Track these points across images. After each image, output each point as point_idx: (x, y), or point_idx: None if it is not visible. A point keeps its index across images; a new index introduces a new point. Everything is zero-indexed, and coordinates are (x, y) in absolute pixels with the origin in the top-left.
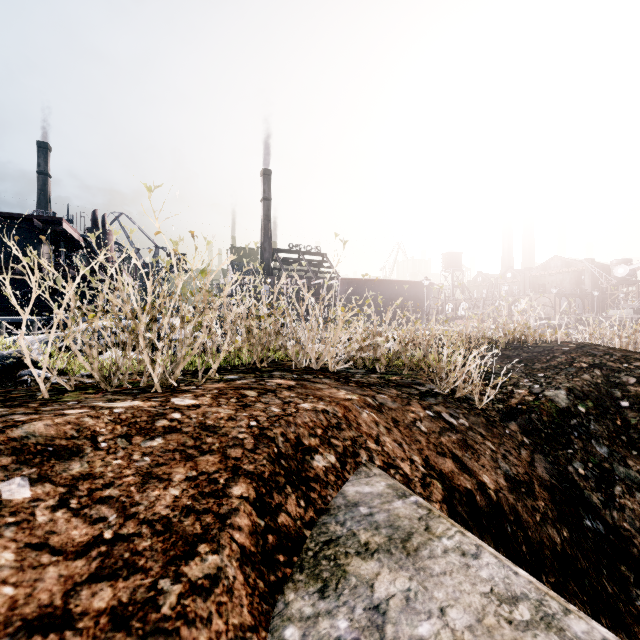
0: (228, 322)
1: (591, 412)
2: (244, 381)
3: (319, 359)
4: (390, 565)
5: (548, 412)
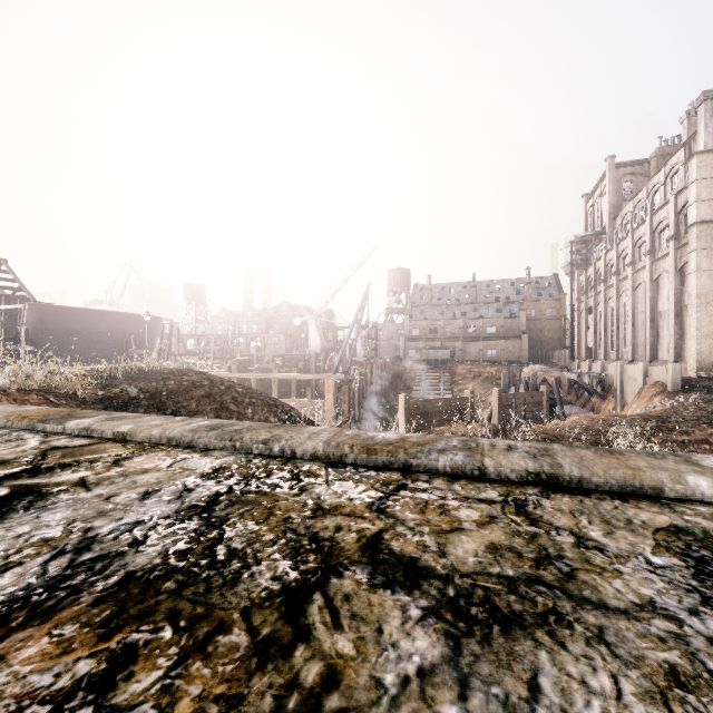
0: None
1: (146, 397)
2: None
3: None
4: None
5: (124, 399)
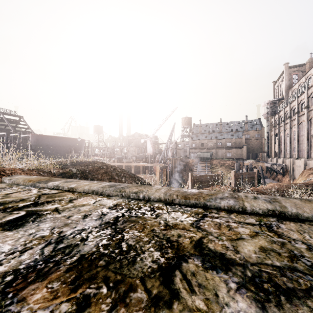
0: None
1: (80, 173)
2: None
3: None
4: (15, 176)
5: (70, 173)
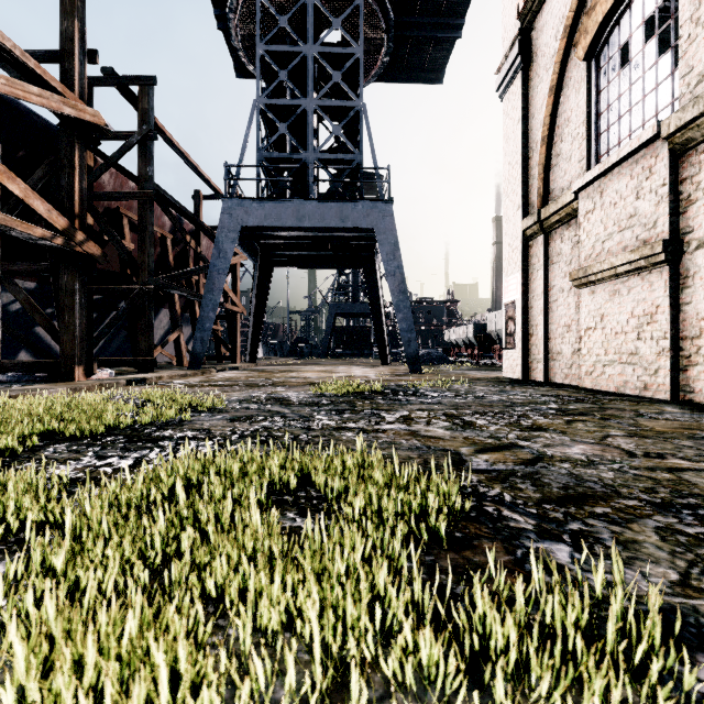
0: None
1: None
2: None
3: None
4: None
5: None
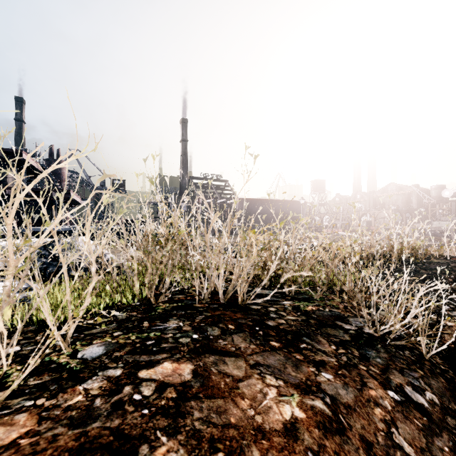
0: (53, 281)
1: None
2: (94, 385)
3: (224, 272)
4: None
5: None
